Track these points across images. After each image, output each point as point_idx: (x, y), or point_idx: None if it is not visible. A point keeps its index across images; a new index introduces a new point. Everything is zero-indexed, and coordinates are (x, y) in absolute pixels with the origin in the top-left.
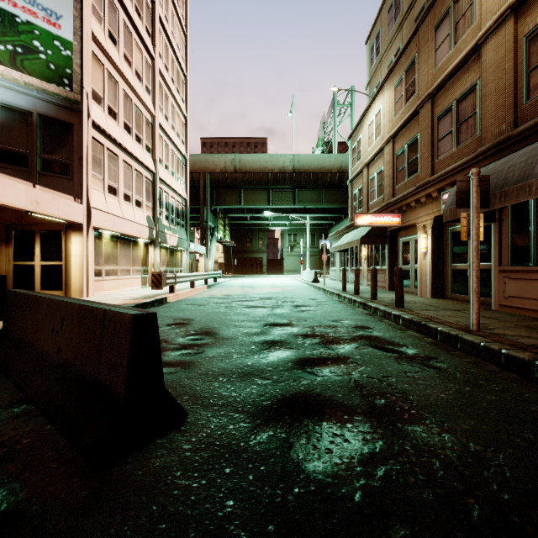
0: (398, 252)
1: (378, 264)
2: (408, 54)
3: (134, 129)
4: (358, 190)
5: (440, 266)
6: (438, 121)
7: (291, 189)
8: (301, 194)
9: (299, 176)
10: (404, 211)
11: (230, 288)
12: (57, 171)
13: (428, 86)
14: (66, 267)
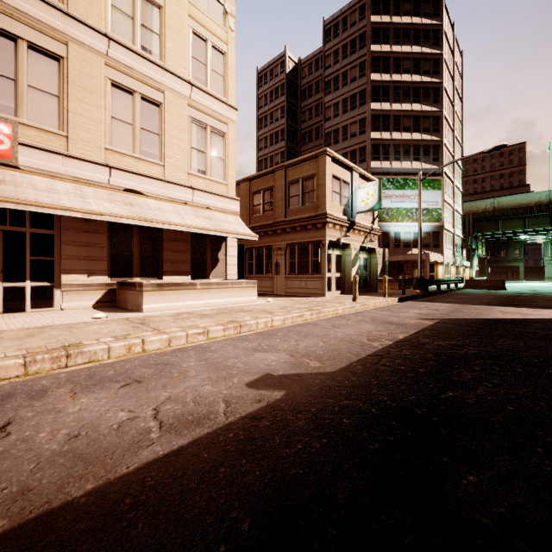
0: None
1: None
2: None
3: (449, 219)
4: None
5: None
6: None
7: (547, 215)
8: None
9: None
10: None
11: None
12: (436, 247)
13: None
14: (436, 275)
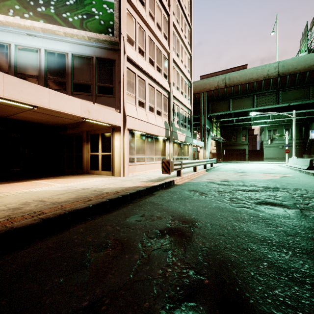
0: None
1: None
2: None
3: (156, 63)
4: None
5: None
6: None
7: (274, 92)
8: (285, 94)
9: (284, 78)
10: None
11: (225, 173)
12: (106, 92)
13: None
14: (112, 156)
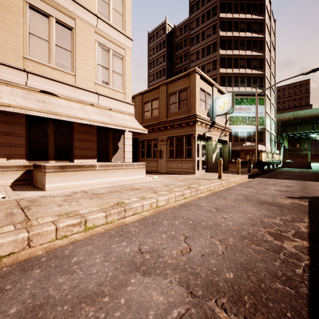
0: None
1: None
2: None
3: (268, 124)
4: None
5: None
6: None
7: None
8: None
9: None
10: None
11: None
12: (261, 141)
13: None
14: (261, 159)
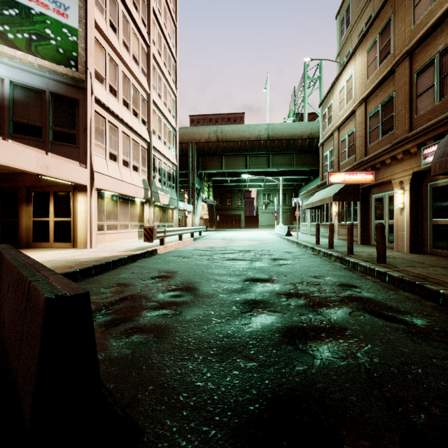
0: (370, 208)
1: (349, 219)
2: (382, 17)
3: (132, 105)
4: (329, 152)
5: (418, 221)
6: (417, 77)
7: (265, 154)
8: (274, 159)
9: (273, 142)
10: (378, 168)
11: (213, 241)
12: (66, 140)
13: (405, 43)
14: (74, 223)
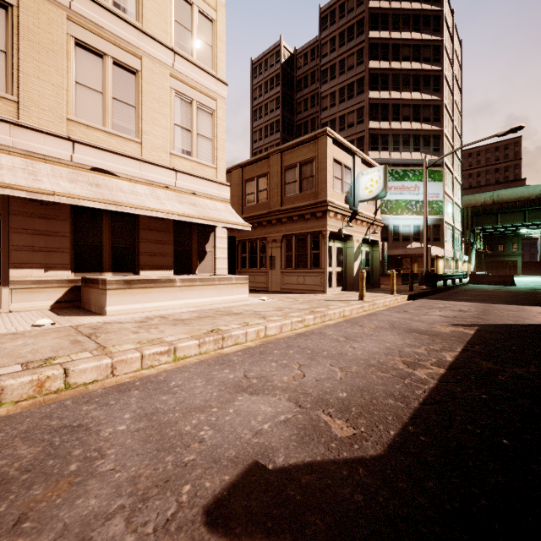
0: None
1: None
2: None
3: (449, 212)
4: None
5: None
6: None
7: None
8: None
9: None
10: None
11: None
12: (436, 240)
13: None
14: (437, 270)
